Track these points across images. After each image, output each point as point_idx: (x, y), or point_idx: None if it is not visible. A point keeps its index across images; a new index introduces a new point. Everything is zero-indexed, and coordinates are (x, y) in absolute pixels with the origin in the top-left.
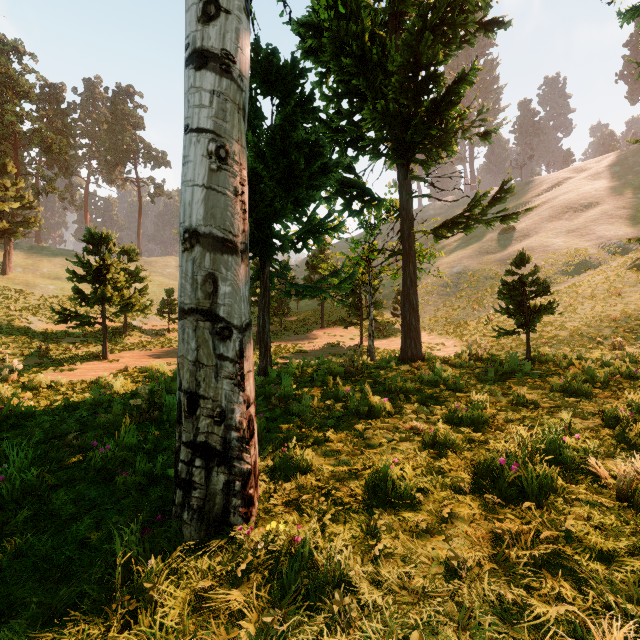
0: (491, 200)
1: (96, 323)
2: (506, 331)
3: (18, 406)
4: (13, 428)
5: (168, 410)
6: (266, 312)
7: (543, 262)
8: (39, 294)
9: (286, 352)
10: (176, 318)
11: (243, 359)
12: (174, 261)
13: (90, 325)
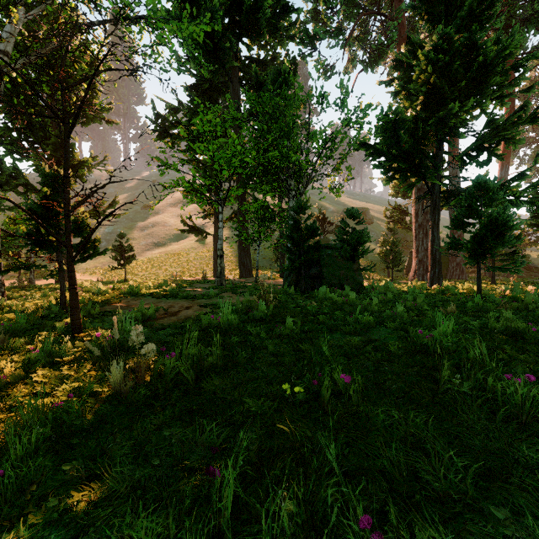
0: (109, 205)
1: None
2: (115, 267)
3: None
4: None
5: None
6: None
7: (162, 232)
8: None
9: None
10: None
11: (1, 264)
12: None
13: None
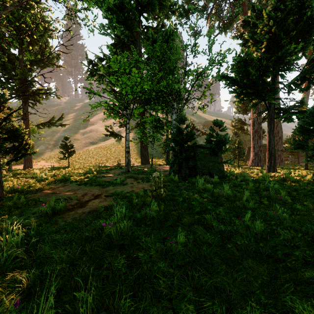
0: (58, 119)
1: None
2: (62, 158)
3: None
4: None
5: None
6: None
7: (95, 135)
8: None
9: None
10: None
11: None
12: None
13: None
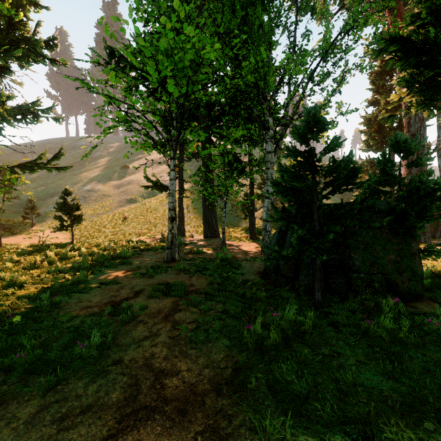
0: (53, 157)
1: None
2: (59, 228)
3: None
4: None
5: None
6: None
7: (135, 189)
8: None
9: None
10: None
11: None
12: None
13: None
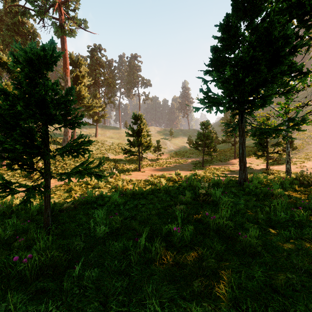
0: None
1: (135, 155)
2: None
3: (138, 189)
4: (140, 199)
5: (216, 197)
6: (244, 145)
7: None
8: (107, 144)
9: (222, 171)
10: (161, 153)
11: None
12: (153, 128)
13: (133, 155)
